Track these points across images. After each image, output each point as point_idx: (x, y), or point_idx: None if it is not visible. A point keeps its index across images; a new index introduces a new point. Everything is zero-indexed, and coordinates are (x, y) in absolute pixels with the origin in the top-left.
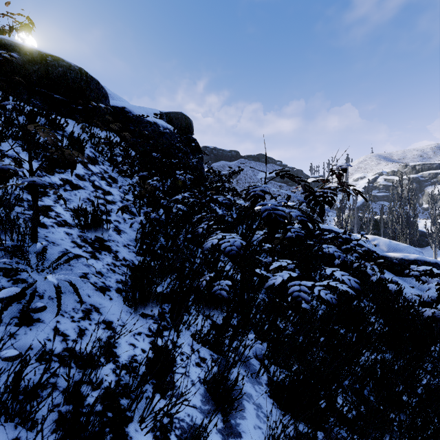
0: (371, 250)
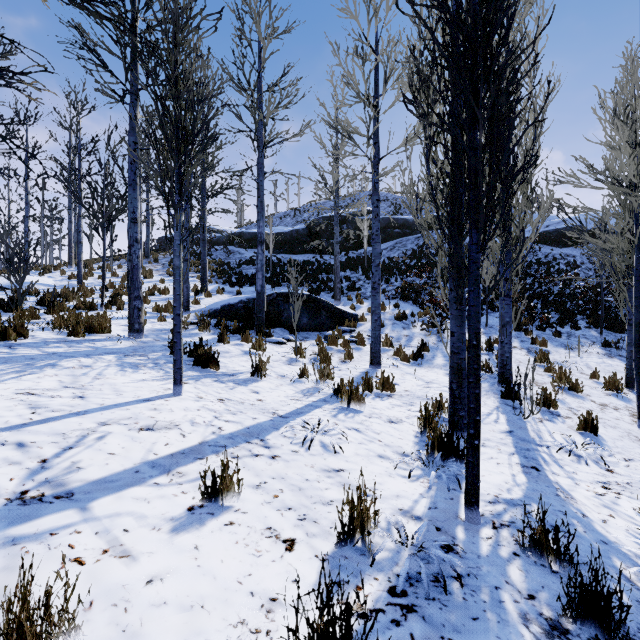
0: None
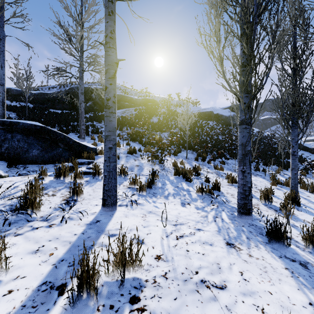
0: None
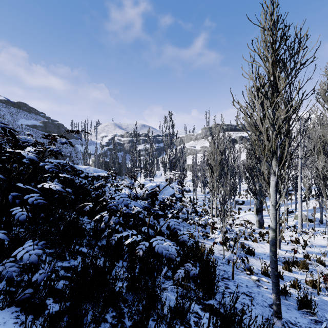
0: (75, 169)
